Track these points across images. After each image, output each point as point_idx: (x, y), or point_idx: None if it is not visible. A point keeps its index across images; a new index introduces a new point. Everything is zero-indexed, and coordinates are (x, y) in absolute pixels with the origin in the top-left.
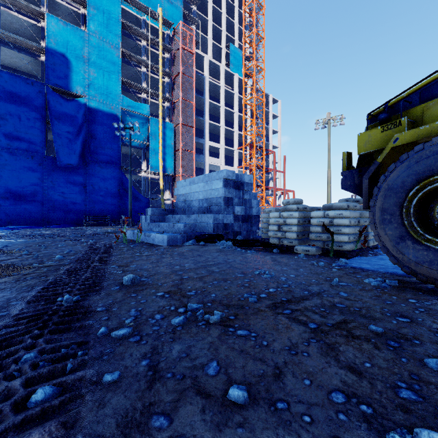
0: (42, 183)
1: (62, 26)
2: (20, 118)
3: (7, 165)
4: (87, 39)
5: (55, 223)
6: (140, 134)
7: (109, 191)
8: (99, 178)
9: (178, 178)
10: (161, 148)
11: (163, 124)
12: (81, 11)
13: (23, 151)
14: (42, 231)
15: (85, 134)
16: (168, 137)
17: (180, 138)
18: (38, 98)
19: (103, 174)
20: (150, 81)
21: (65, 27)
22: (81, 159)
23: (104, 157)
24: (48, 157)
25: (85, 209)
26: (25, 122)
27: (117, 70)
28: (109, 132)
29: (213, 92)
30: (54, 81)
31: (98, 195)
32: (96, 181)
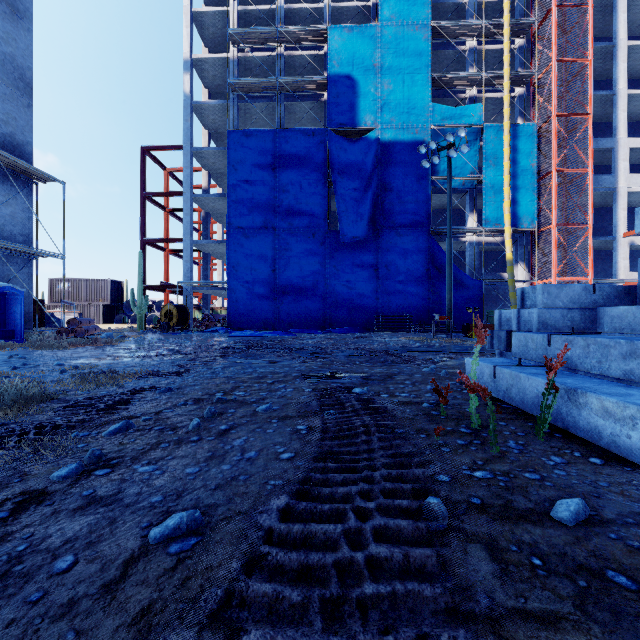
0: (323, 270)
1: (347, 34)
2: (300, 185)
3: (288, 251)
4: (379, 36)
5: (338, 326)
6: (465, 164)
7: (411, 274)
8: (396, 253)
9: (548, 235)
10: (508, 178)
11: (512, 131)
12: (372, 1)
13: (304, 229)
14: (315, 339)
15: (377, 186)
16: (523, 153)
17: (552, 148)
18: (319, 152)
19: (402, 245)
20: (482, 64)
21: (350, 34)
22: (371, 227)
23: (403, 218)
24: (331, 231)
25: (376, 304)
26: (306, 189)
27: (424, 63)
28: (411, 174)
29: (638, 24)
30: (337, 121)
31: (395, 281)
32: (392, 259)
